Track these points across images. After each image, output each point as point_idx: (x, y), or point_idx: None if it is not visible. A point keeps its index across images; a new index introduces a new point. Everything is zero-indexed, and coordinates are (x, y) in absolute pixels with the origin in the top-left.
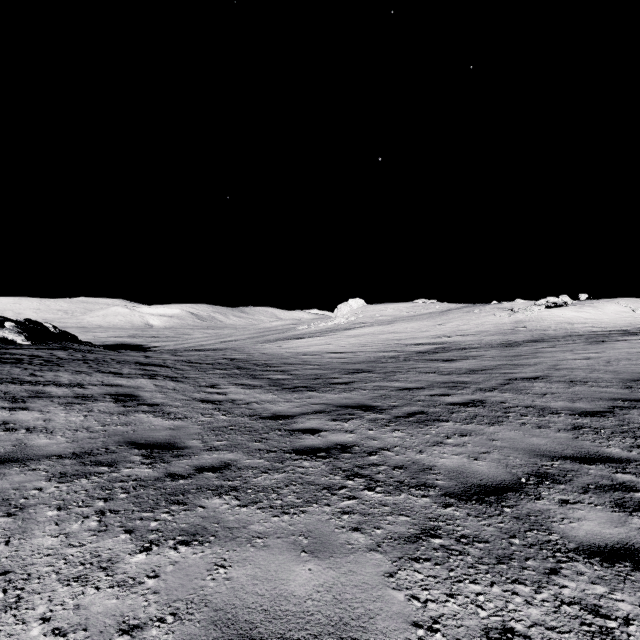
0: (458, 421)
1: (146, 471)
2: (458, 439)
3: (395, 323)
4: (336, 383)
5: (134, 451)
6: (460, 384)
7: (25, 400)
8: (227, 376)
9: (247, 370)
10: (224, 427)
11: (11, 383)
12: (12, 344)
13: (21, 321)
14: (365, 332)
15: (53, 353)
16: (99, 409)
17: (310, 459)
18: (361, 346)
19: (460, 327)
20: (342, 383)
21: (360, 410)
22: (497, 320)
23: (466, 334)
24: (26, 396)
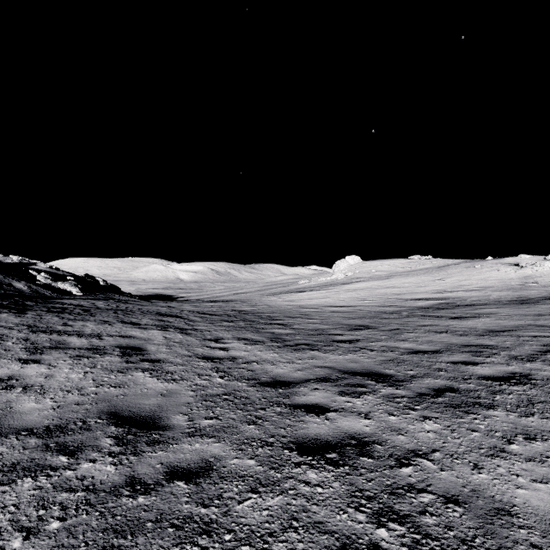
0: (510, 409)
1: (107, 470)
2: (527, 446)
3: (392, 278)
4: (339, 341)
5: (110, 429)
6: (484, 349)
7: (43, 351)
8: (232, 329)
9: (251, 323)
10: (218, 396)
11: (43, 332)
12: (68, 295)
13: (82, 276)
14: (362, 286)
15: (95, 303)
16: (102, 364)
17: (317, 465)
18: (360, 300)
19: (461, 282)
20: (345, 341)
21: (371, 380)
22: (502, 275)
23: (469, 289)
24: (47, 347)
